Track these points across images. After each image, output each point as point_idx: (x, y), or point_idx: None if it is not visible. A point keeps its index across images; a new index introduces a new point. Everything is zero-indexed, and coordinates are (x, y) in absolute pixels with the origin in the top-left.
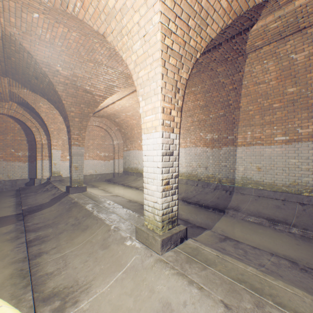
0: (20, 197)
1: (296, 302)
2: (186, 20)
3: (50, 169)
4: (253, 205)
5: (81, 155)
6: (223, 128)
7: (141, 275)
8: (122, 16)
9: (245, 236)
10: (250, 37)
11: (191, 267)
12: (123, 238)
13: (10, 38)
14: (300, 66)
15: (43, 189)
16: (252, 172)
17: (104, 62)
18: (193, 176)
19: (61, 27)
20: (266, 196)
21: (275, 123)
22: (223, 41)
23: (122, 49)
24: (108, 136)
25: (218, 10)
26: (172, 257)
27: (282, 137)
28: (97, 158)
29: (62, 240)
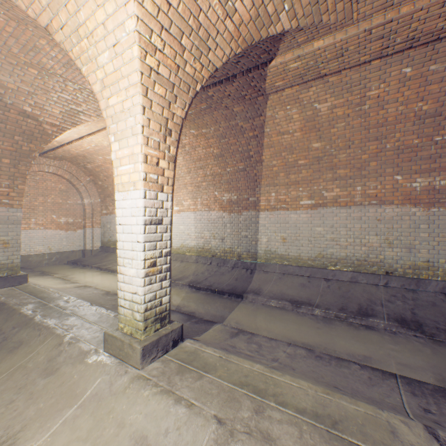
0: None
1: (300, 397)
2: (178, 36)
3: None
4: (276, 285)
5: (17, 222)
6: (244, 187)
7: (106, 405)
8: (77, 7)
9: (263, 326)
10: (269, 74)
11: (183, 379)
12: (84, 353)
13: None
14: (324, 118)
15: None
16: (277, 244)
17: (59, 72)
18: (206, 251)
19: None
20: (292, 273)
21: (300, 183)
22: (238, 73)
23: (80, 58)
24: (74, 191)
25: (222, 32)
26: (158, 369)
27: (308, 201)
28: (53, 227)
29: None
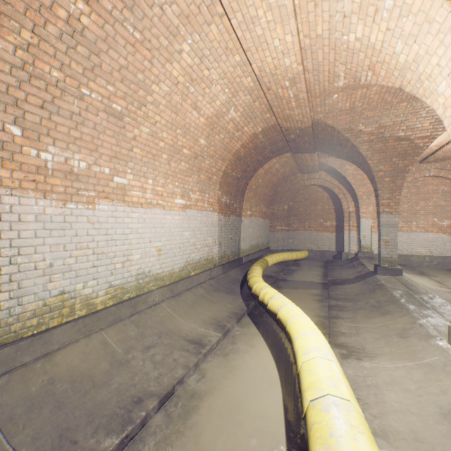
0: (326, 269)
1: None
2: None
3: (357, 242)
4: None
5: (393, 226)
6: None
7: (435, 374)
8: (416, 65)
9: None
10: None
11: None
12: (428, 335)
13: (317, 123)
14: None
15: (349, 265)
16: None
17: None
18: None
19: (359, 91)
20: None
21: None
22: None
23: (423, 95)
24: None
25: None
26: None
27: None
28: (433, 230)
29: (358, 315)
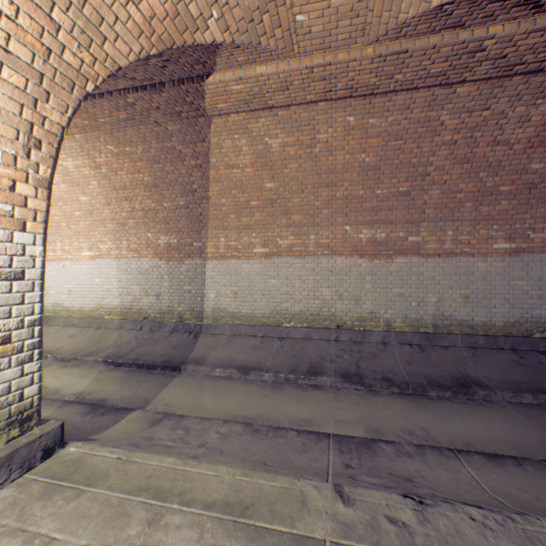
0: None
1: (213, 487)
2: (45, 5)
3: None
4: (225, 350)
5: None
6: (187, 229)
7: None
8: None
9: (200, 404)
10: (209, 92)
11: (47, 505)
12: None
13: None
14: (276, 156)
15: None
16: (227, 300)
17: None
18: (136, 312)
19: None
20: (244, 333)
21: (254, 228)
22: (168, 81)
23: None
24: None
25: (125, 20)
26: (7, 500)
27: (263, 249)
28: None
29: None
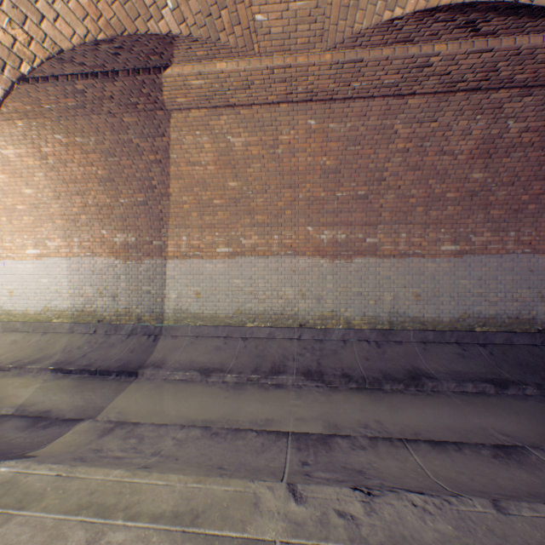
0: None
1: (162, 498)
2: None
3: None
4: (187, 353)
5: None
6: (146, 226)
7: None
8: None
9: (158, 410)
10: (167, 84)
11: None
12: None
13: None
14: (240, 155)
15: None
16: (190, 301)
17: None
18: (89, 314)
19: None
20: (207, 334)
21: (217, 227)
22: (122, 70)
23: None
24: None
25: None
26: None
27: (226, 249)
28: None
29: None
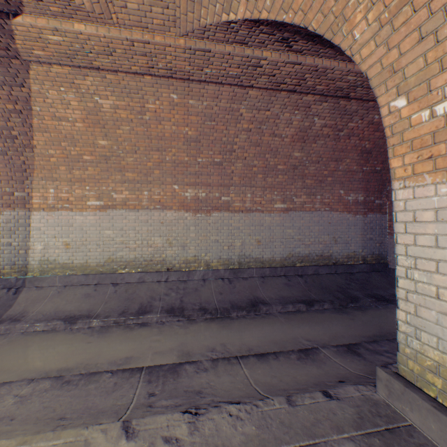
0: None
1: None
2: None
3: None
4: (52, 302)
5: None
6: (5, 177)
7: None
8: None
9: (6, 367)
10: (19, 33)
11: None
12: None
13: None
14: (109, 116)
15: None
16: (58, 251)
17: None
18: None
19: None
20: (77, 283)
21: (88, 182)
22: None
23: None
24: None
25: None
26: None
27: (97, 202)
28: None
29: None
